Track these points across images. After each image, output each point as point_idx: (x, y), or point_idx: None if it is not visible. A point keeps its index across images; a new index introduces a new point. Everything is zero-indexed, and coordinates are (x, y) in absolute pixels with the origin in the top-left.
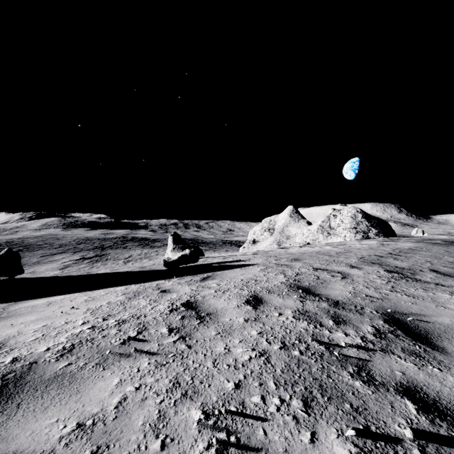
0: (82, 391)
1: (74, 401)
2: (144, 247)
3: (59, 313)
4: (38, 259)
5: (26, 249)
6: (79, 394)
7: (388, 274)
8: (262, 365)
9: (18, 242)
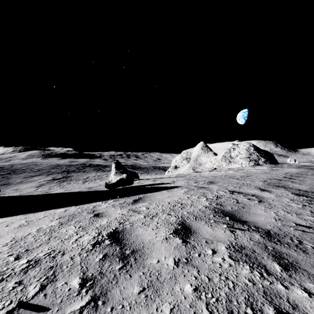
0: None
1: None
2: (98, 171)
3: None
4: (21, 179)
5: (13, 172)
6: None
7: (297, 197)
8: None
9: (8, 168)
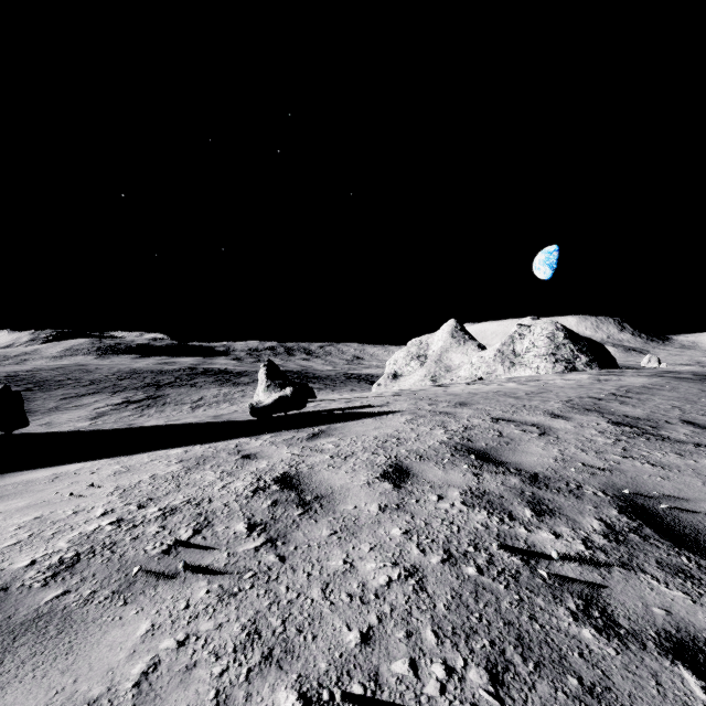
0: (79, 648)
1: (59, 671)
2: (223, 384)
3: (67, 494)
4: (57, 403)
5: (38, 387)
6: (71, 656)
7: (614, 427)
8: (412, 596)
9: (26, 377)
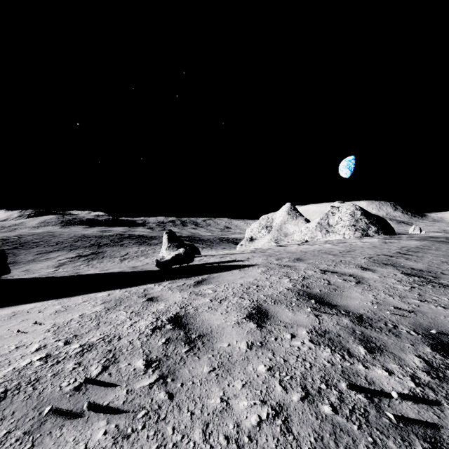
0: None
1: None
2: (141, 244)
3: (15, 331)
4: (34, 257)
5: (22, 246)
6: None
7: (407, 277)
8: (280, 438)
9: (14, 240)
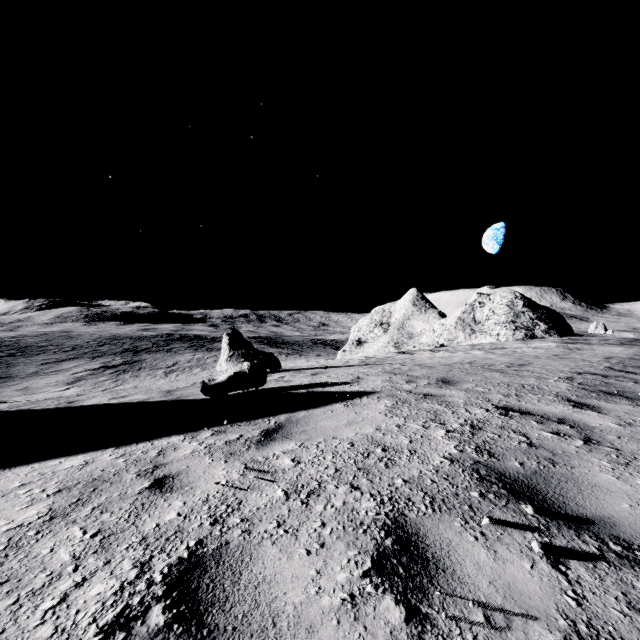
0: None
1: None
2: (197, 349)
3: None
4: (37, 368)
5: (21, 353)
6: None
7: None
8: None
9: (11, 343)
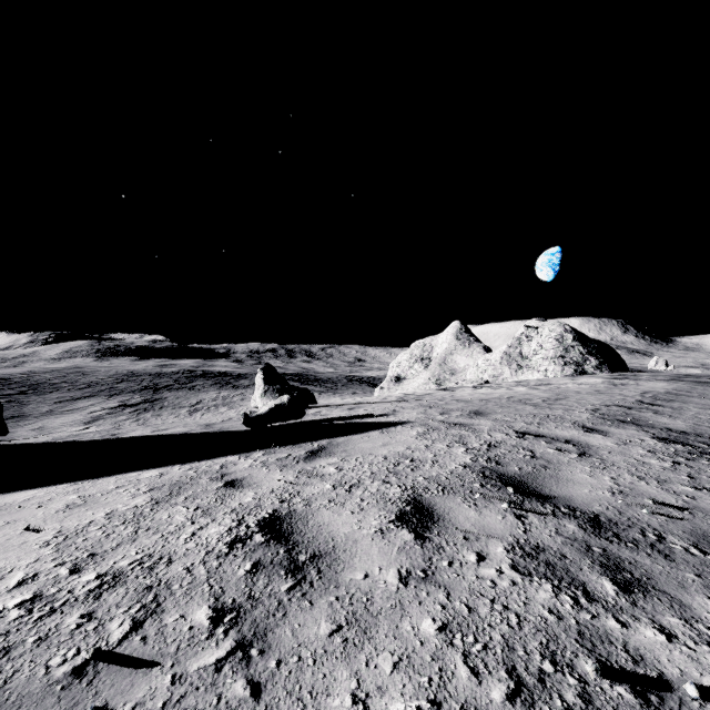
0: None
1: None
2: (222, 387)
3: None
4: (51, 406)
5: (32, 390)
6: None
7: (664, 445)
8: None
9: (21, 380)
